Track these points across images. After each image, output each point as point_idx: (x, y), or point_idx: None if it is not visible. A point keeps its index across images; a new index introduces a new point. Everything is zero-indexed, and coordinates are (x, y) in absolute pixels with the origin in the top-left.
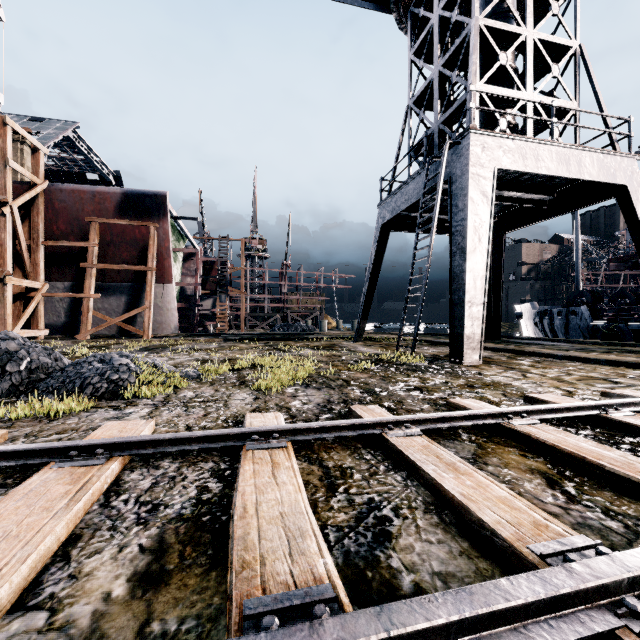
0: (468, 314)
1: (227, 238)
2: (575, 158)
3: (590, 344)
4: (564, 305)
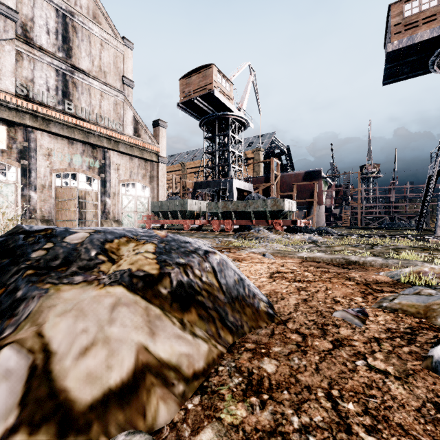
0: None
1: (349, 173)
2: None
3: None
4: None
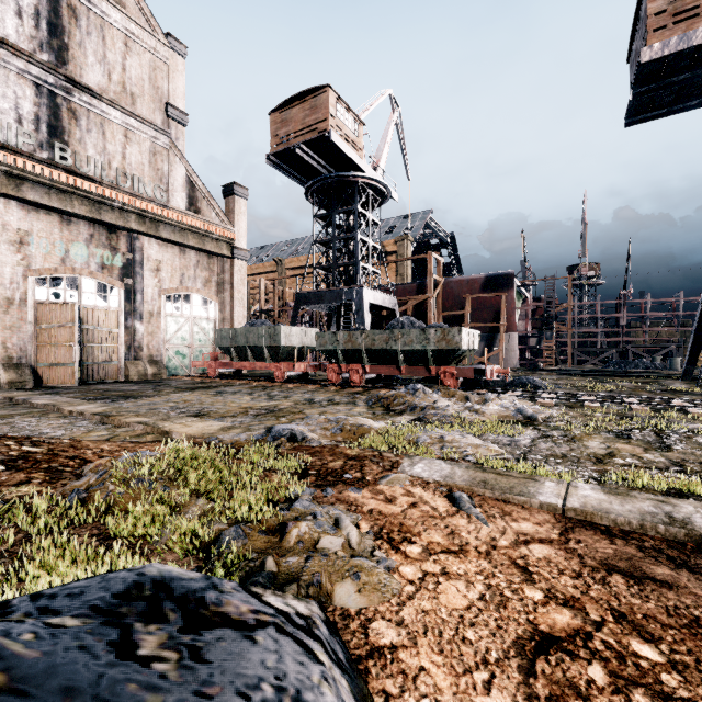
0: None
1: (553, 278)
2: None
3: None
4: None
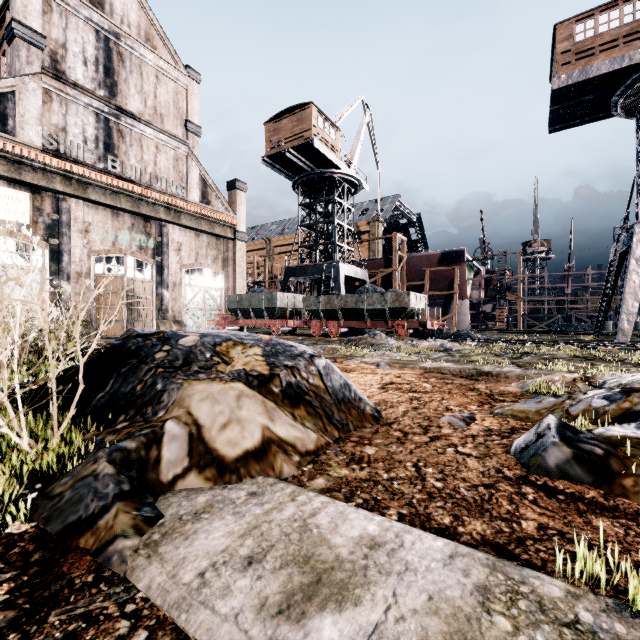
0: (623, 319)
1: (505, 253)
2: None
3: None
4: None
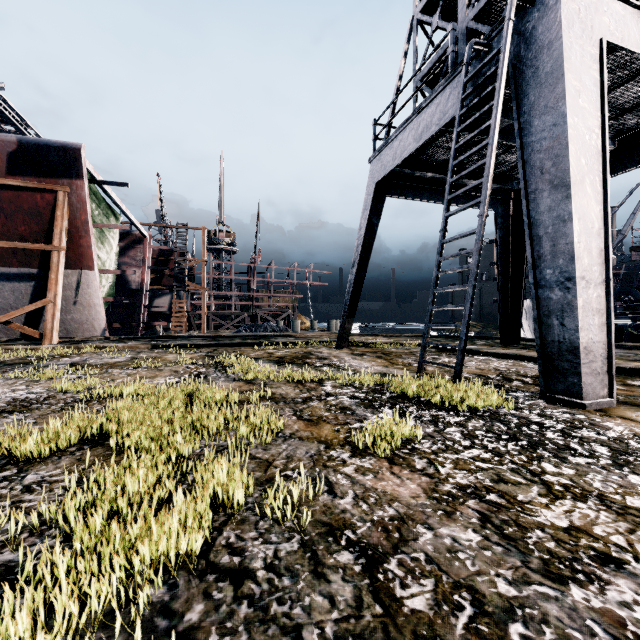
0: (583, 303)
1: (186, 226)
2: None
3: None
4: None
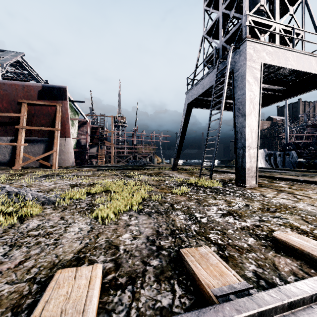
0: (248, 154)
1: (104, 115)
2: (307, 60)
3: (304, 172)
4: (280, 150)
